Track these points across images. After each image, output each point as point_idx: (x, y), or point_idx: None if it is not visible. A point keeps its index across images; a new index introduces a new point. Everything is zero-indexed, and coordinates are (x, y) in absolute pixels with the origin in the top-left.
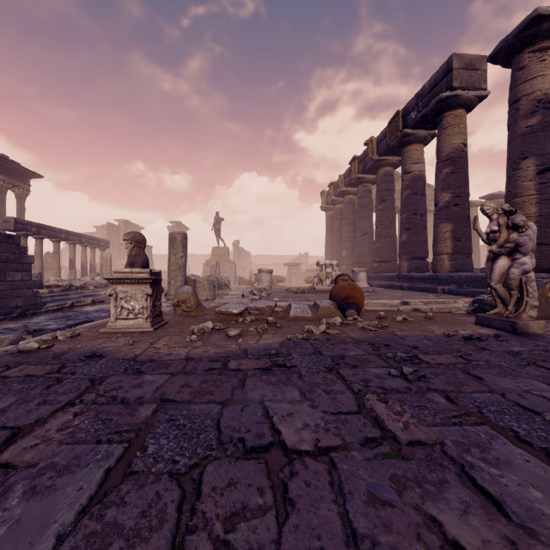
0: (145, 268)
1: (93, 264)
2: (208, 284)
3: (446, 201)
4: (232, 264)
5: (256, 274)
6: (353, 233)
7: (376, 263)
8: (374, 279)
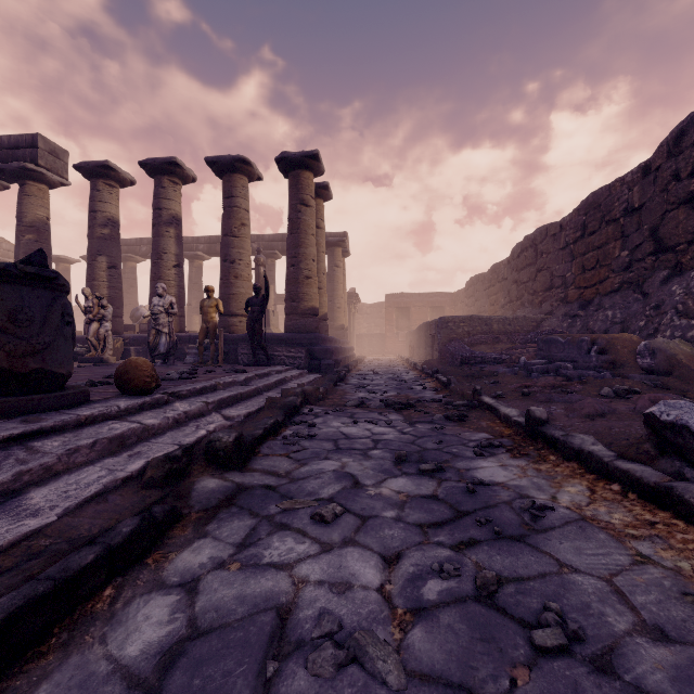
0: None
1: None
2: None
3: None
4: None
5: None
6: None
7: None
8: None
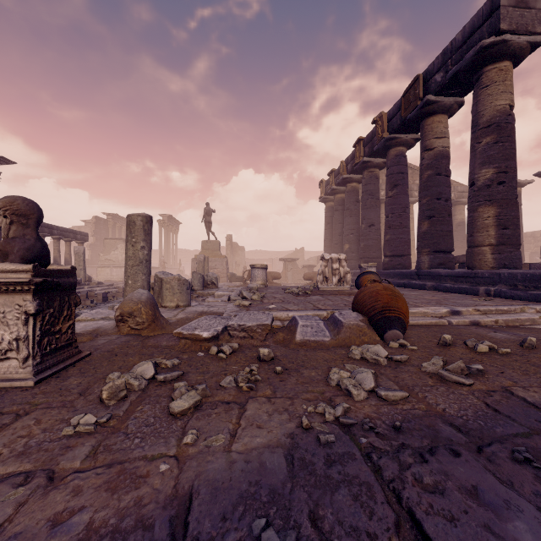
0: (35, 263)
1: (68, 259)
2: (179, 286)
3: (487, 178)
4: (223, 259)
5: (249, 270)
6: (356, 225)
7: (387, 258)
8: (384, 276)
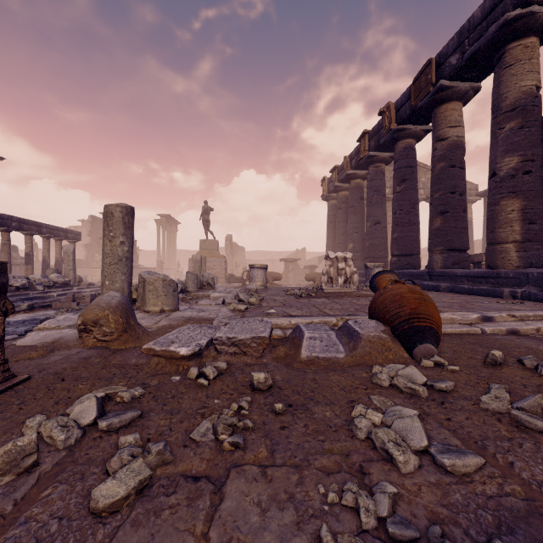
0: None
1: (58, 259)
2: (164, 287)
3: (511, 168)
4: (222, 259)
5: (248, 271)
6: (361, 223)
7: (395, 257)
8: None
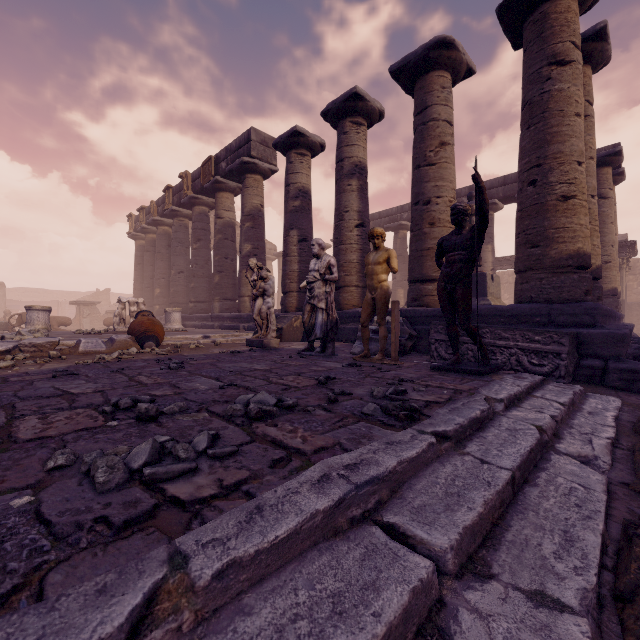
0: None
1: None
2: None
3: (248, 251)
4: None
5: (20, 314)
6: (169, 269)
7: (192, 303)
8: (189, 320)
